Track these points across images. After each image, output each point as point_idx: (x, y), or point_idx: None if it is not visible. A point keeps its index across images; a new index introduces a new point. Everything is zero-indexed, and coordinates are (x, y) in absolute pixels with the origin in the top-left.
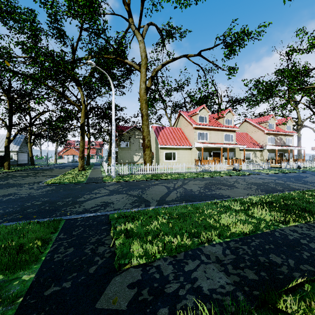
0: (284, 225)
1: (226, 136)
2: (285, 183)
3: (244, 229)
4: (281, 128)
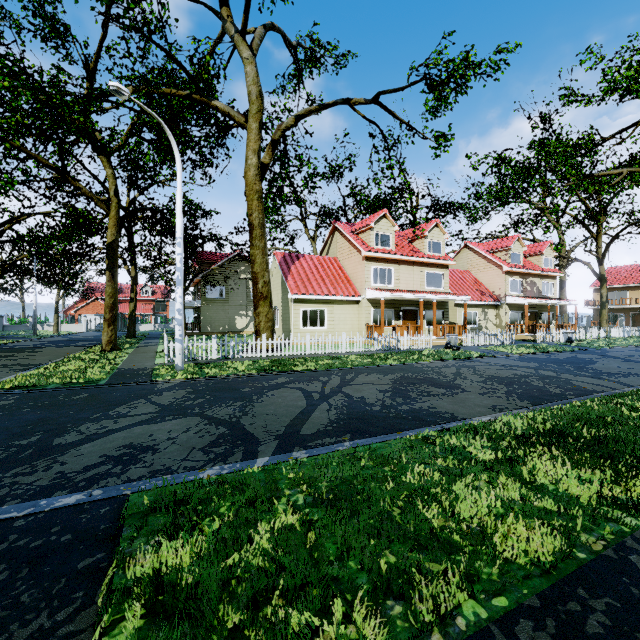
0: (633, 516)
1: (429, 276)
2: (561, 378)
3: (539, 548)
4: (533, 263)
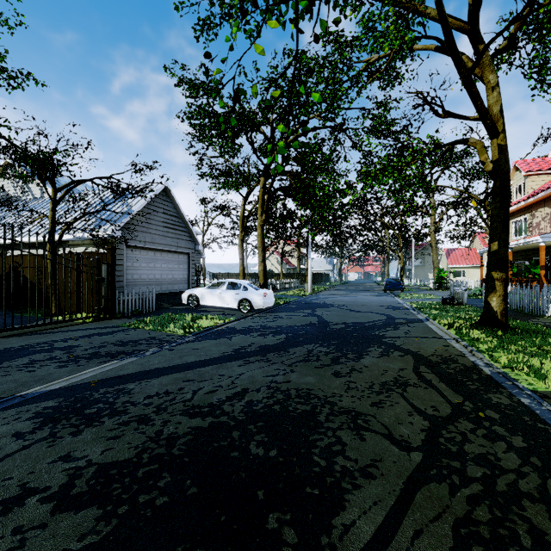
0: None
1: None
2: None
3: None
4: None
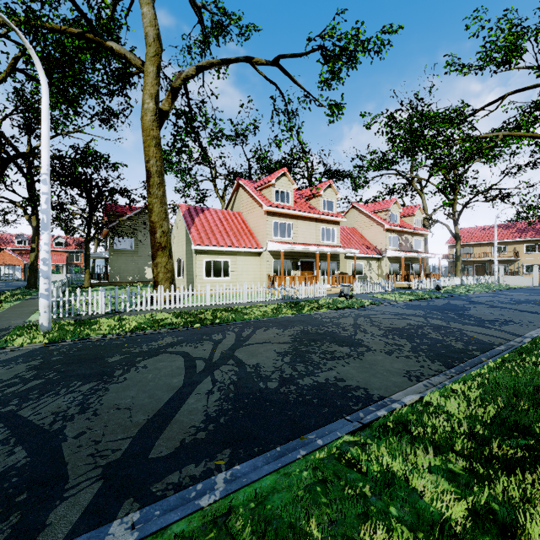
0: None
1: (324, 231)
2: (453, 327)
3: None
4: (407, 222)
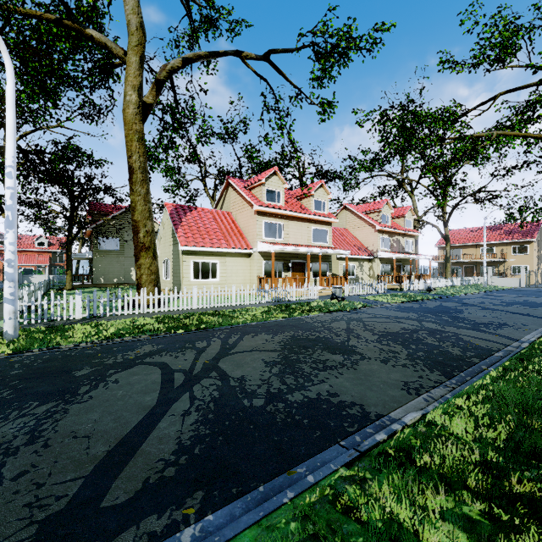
0: None
1: (315, 231)
2: (448, 331)
3: None
4: (398, 224)
